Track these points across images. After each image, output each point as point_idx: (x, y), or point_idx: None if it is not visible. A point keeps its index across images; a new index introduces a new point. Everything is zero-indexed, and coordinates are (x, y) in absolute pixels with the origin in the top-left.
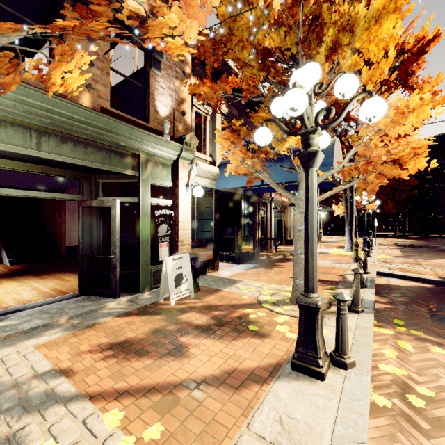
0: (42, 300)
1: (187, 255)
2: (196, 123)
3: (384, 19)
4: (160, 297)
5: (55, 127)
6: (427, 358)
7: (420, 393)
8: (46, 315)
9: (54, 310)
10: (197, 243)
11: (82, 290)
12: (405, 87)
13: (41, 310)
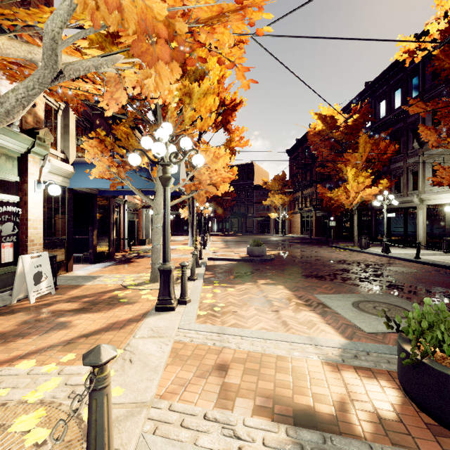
0: None
1: (46, 253)
2: (45, 115)
3: (208, 96)
4: (14, 299)
5: None
6: (225, 293)
7: (219, 306)
8: None
9: None
10: (47, 244)
11: None
12: (226, 129)
13: None
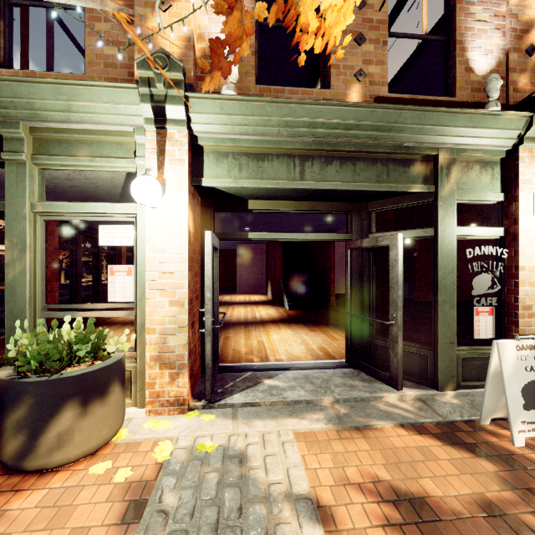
0: (308, 361)
1: None
2: None
3: None
4: (484, 416)
5: (319, 146)
6: None
7: None
8: (310, 385)
9: (318, 381)
10: None
11: (350, 361)
12: None
13: (306, 375)
